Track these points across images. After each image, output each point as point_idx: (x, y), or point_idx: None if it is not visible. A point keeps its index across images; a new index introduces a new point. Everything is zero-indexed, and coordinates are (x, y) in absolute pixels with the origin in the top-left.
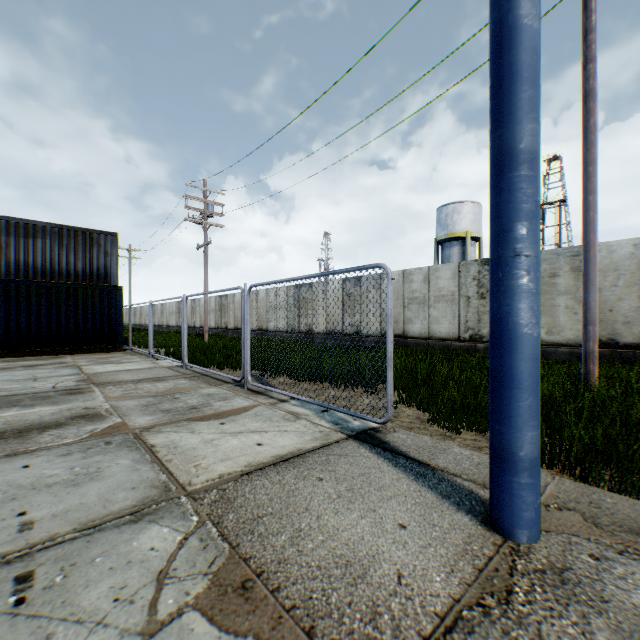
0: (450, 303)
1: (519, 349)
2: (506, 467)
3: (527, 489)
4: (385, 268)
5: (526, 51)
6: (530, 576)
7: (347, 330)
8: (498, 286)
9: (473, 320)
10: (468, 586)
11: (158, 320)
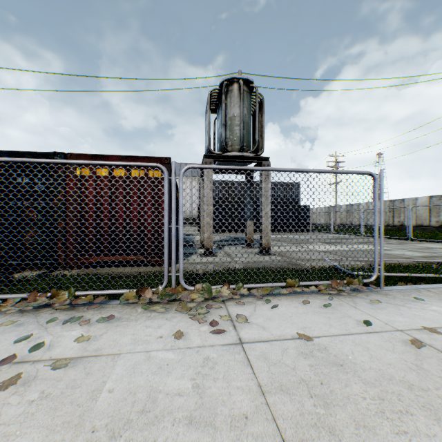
0: None
1: None
2: None
3: None
4: None
5: None
6: None
7: (432, 224)
8: None
9: None
10: None
11: None
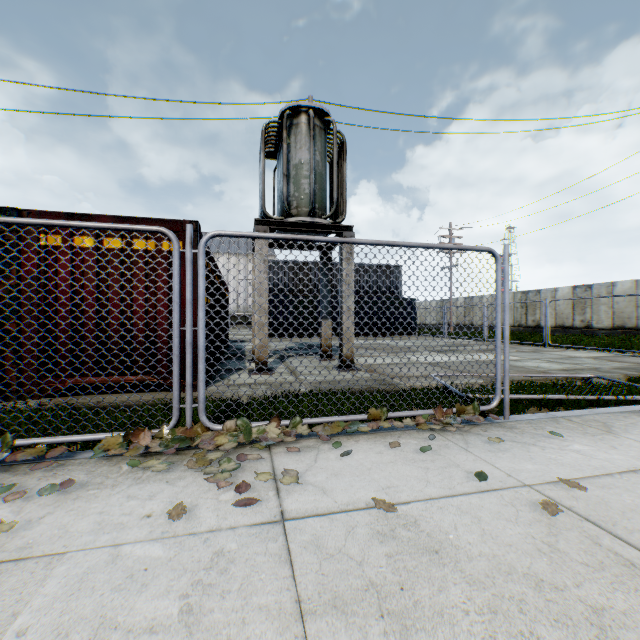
0: None
1: None
2: None
3: None
4: None
5: None
6: None
7: (576, 325)
8: None
9: None
10: None
11: None
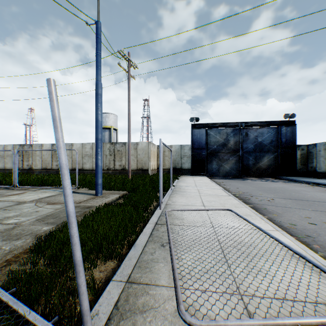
0: None
1: (99, 167)
2: (97, 185)
3: (100, 188)
4: (76, 150)
5: (100, 124)
6: (98, 197)
7: (54, 167)
8: (96, 158)
9: (108, 163)
10: (89, 199)
11: None
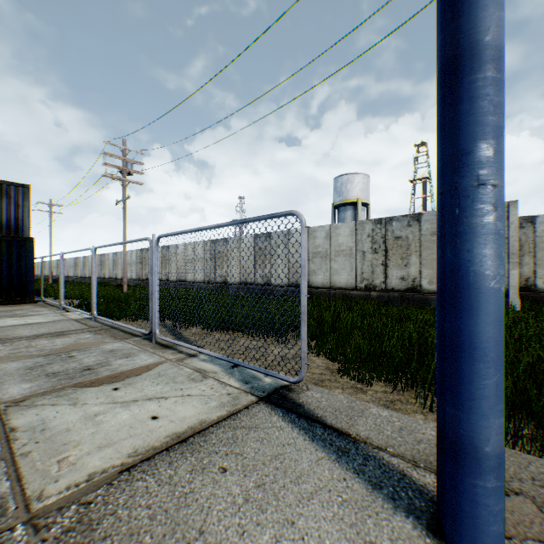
0: (348, 257)
1: (484, 309)
2: (466, 465)
3: (494, 494)
4: (298, 215)
5: None
6: None
7: (258, 281)
8: (454, 226)
9: (368, 272)
10: None
11: (81, 272)
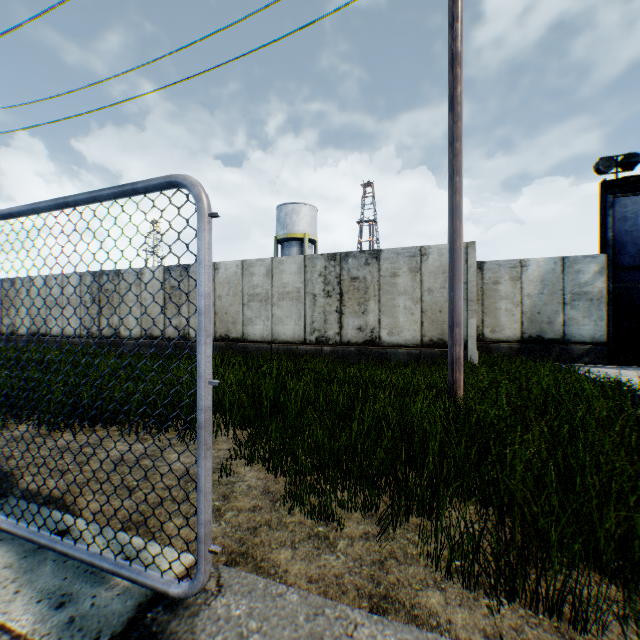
0: (296, 301)
1: None
2: None
3: None
4: (191, 185)
5: None
6: None
7: (170, 333)
8: None
9: (320, 320)
10: None
11: None
